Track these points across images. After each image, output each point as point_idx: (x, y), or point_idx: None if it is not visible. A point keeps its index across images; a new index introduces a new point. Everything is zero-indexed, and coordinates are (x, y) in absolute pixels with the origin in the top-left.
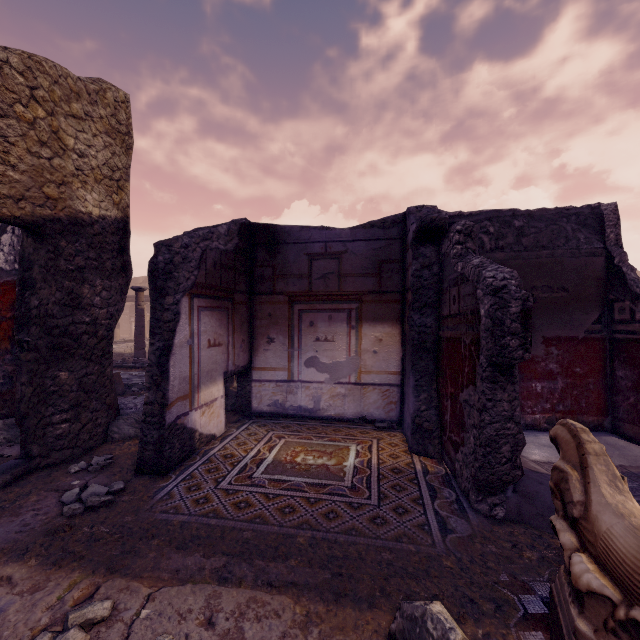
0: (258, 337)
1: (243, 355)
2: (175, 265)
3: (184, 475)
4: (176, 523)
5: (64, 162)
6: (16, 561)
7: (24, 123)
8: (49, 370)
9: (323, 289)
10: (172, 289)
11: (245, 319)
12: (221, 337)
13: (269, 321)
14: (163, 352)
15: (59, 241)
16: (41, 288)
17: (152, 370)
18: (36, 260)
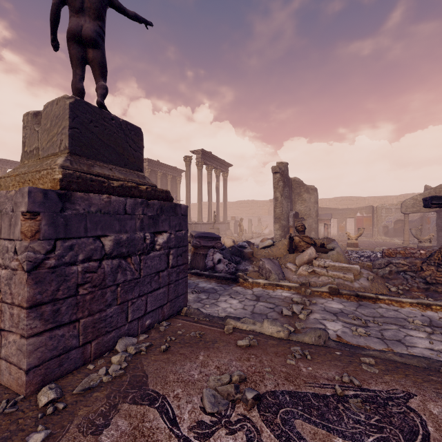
0: None
1: None
2: None
3: None
4: None
5: None
6: None
7: None
8: (439, 232)
9: None
10: None
11: None
12: None
13: None
14: None
15: (440, 213)
16: (437, 220)
17: None
18: (437, 216)
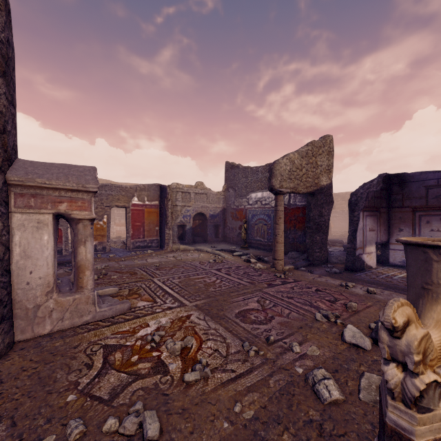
0: (393, 228)
1: (384, 236)
2: (358, 201)
3: (363, 273)
4: (365, 280)
5: (317, 170)
6: (325, 276)
7: (311, 164)
8: (315, 235)
9: (436, 204)
10: (357, 209)
11: (385, 220)
12: (374, 227)
13: (399, 221)
14: (354, 231)
15: (318, 196)
16: (313, 211)
17: (350, 237)
18: (312, 202)
